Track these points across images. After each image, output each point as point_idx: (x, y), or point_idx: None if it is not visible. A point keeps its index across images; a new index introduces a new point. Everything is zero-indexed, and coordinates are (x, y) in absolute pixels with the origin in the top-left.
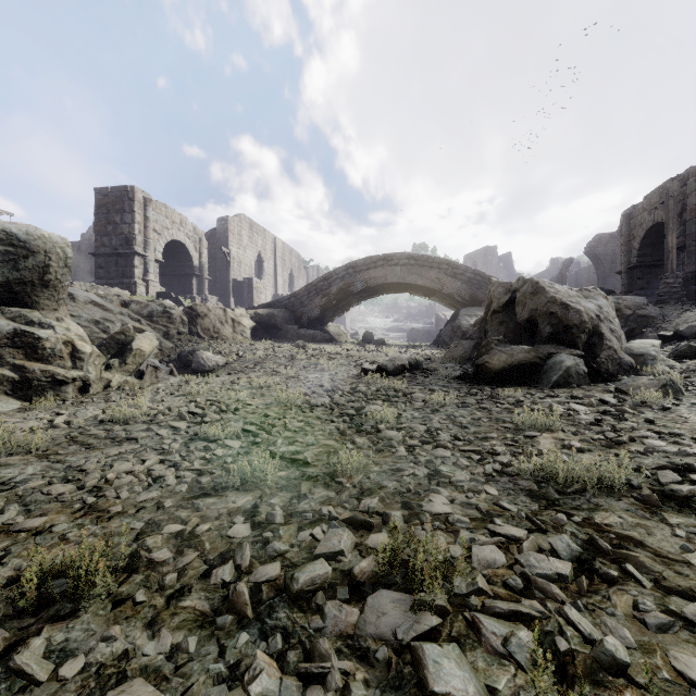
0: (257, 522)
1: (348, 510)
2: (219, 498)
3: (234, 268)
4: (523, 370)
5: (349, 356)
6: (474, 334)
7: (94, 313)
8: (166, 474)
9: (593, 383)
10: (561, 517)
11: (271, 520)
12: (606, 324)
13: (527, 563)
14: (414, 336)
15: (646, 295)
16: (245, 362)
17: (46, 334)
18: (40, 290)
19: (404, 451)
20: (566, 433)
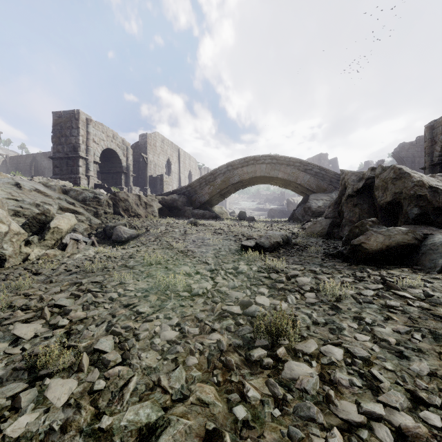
0: None
1: None
2: None
3: (151, 168)
4: (400, 250)
5: (230, 231)
6: (329, 214)
7: (35, 198)
8: None
9: None
10: None
11: None
12: None
13: None
14: (272, 214)
15: None
16: (149, 235)
17: None
18: None
19: None
20: None
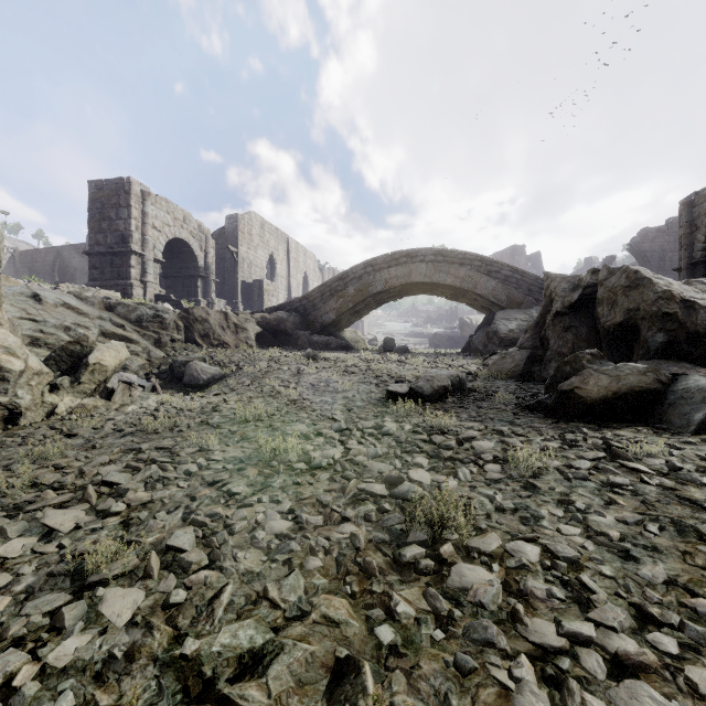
0: None
1: None
2: None
3: (244, 269)
4: (635, 400)
5: (369, 369)
6: (527, 342)
7: (64, 318)
8: None
9: None
10: None
11: None
12: None
13: None
14: (437, 342)
15: None
16: (243, 376)
17: None
18: None
19: (539, 693)
20: None
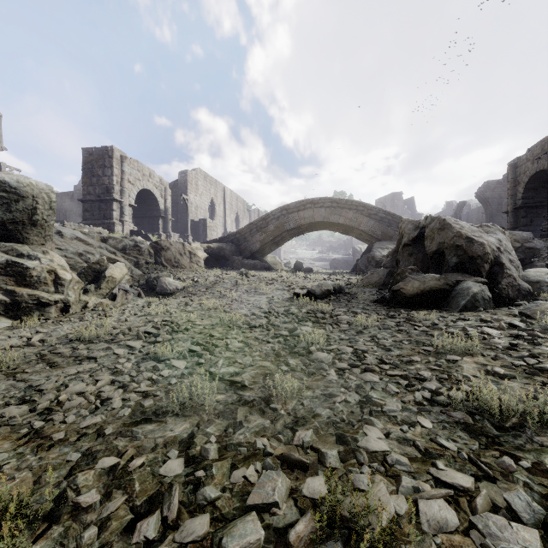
0: (191, 456)
1: (282, 443)
2: (158, 425)
3: (192, 211)
4: (434, 295)
5: (283, 281)
6: (387, 263)
7: (78, 247)
8: (114, 396)
9: (496, 307)
10: (509, 461)
11: (204, 456)
12: (505, 255)
13: (487, 531)
14: (335, 265)
15: (529, 230)
16: (198, 287)
17: (33, 264)
18: (30, 228)
19: (334, 375)
20: (485, 357)
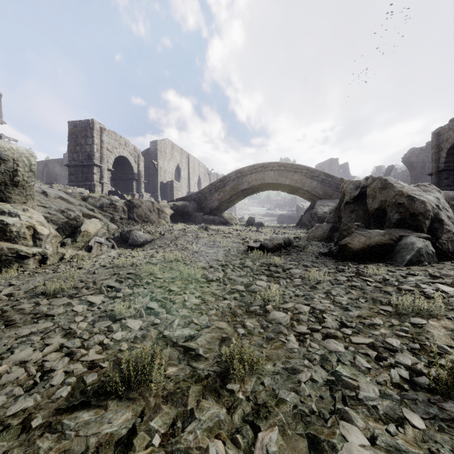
0: None
1: (241, 450)
2: (96, 413)
3: (161, 174)
4: (379, 249)
5: (238, 235)
6: (330, 219)
7: (60, 205)
8: (57, 367)
9: (438, 260)
10: None
11: None
12: (444, 212)
13: None
14: (282, 219)
15: (451, 190)
16: (164, 239)
17: (12, 221)
18: (12, 189)
19: (295, 342)
20: (452, 321)
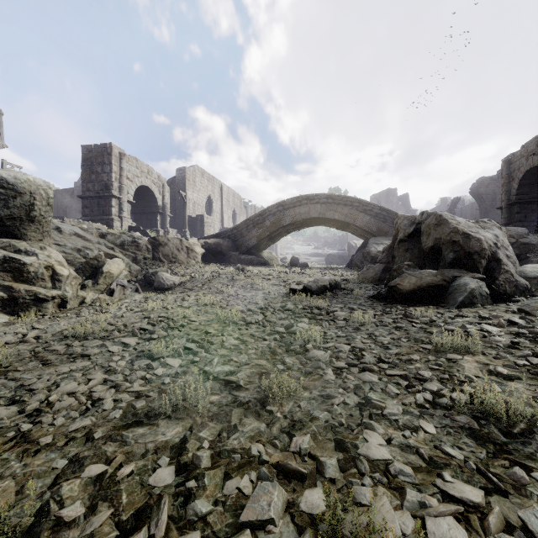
0: (182, 463)
1: (279, 450)
2: (149, 428)
3: (189, 207)
4: (431, 291)
5: (279, 277)
6: (383, 259)
7: (76, 243)
8: (106, 397)
9: (494, 303)
10: (520, 473)
11: (196, 464)
12: (502, 251)
13: None
14: (331, 260)
15: (523, 226)
16: (195, 282)
17: (30, 260)
18: (27, 225)
19: (332, 375)
20: (487, 356)
